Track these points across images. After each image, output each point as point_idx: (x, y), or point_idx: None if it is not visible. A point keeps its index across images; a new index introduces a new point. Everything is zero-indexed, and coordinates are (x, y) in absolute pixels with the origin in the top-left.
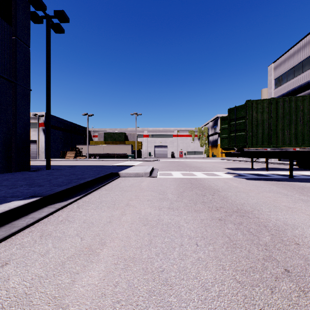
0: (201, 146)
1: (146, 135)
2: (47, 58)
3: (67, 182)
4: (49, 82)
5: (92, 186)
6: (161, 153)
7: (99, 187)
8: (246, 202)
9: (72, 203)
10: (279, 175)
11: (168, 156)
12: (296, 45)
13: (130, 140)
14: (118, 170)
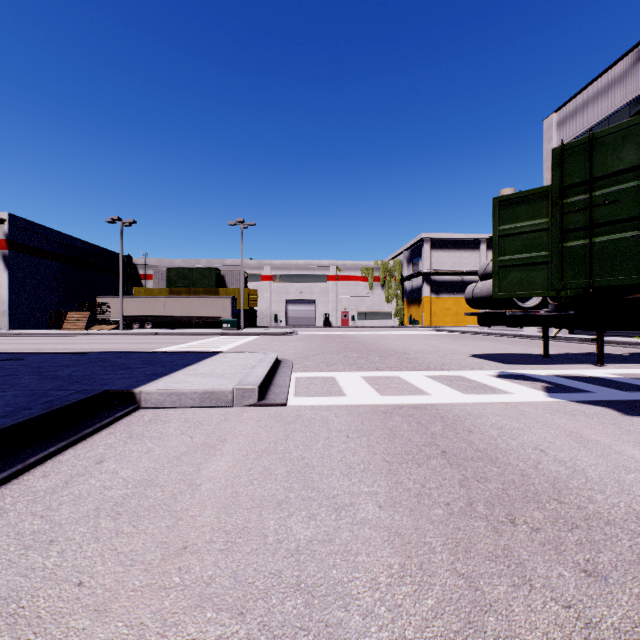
0: (388, 300)
1: (267, 276)
2: None
3: None
4: None
5: None
6: (301, 317)
7: None
8: None
9: None
10: None
11: (316, 322)
12: (614, 67)
13: (229, 286)
14: (147, 377)
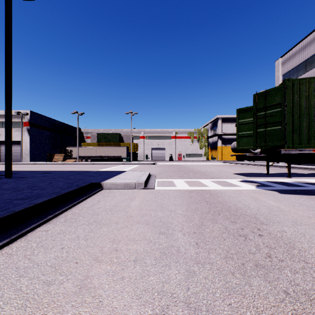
0: (201, 148)
1: (142, 136)
2: (7, 27)
3: None
4: (10, 60)
5: (44, 213)
6: (159, 156)
7: (56, 215)
8: None
9: None
10: (312, 184)
11: (166, 158)
12: (308, 36)
13: (125, 141)
14: (103, 179)
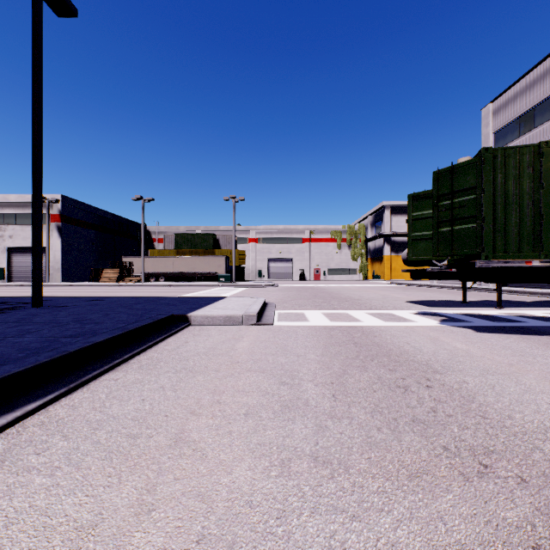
0: (354, 258)
1: (253, 239)
2: (34, 64)
3: (35, 347)
4: (39, 116)
5: (107, 357)
6: (281, 272)
7: (125, 359)
8: (548, 422)
9: (1, 433)
10: (534, 319)
11: (293, 277)
12: (539, 67)
13: (223, 247)
14: (190, 309)
